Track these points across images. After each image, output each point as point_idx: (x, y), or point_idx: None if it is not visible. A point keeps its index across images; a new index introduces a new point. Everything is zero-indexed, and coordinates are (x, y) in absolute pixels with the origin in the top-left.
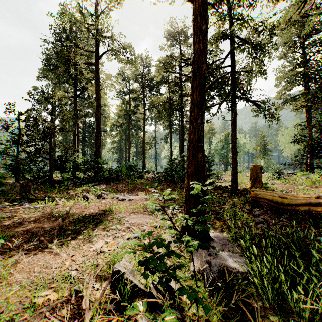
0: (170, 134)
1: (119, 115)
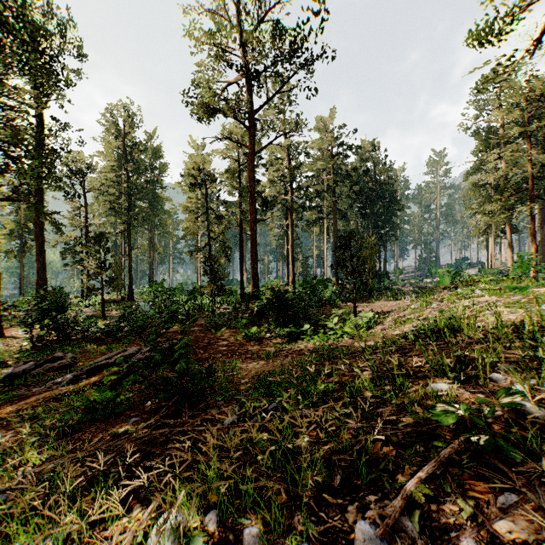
0: None
1: None
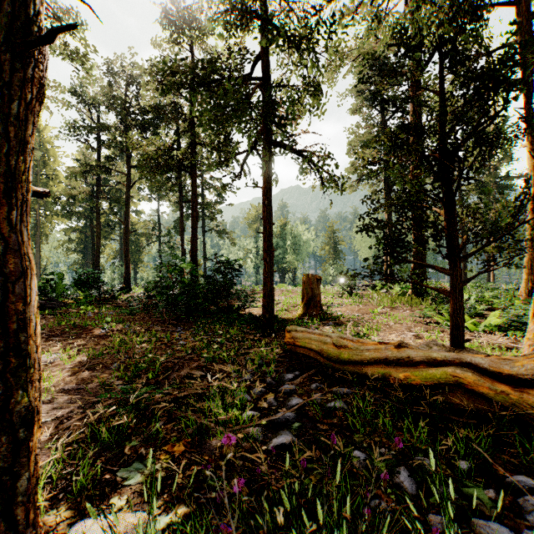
0: (182, 217)
1: (73, 174)
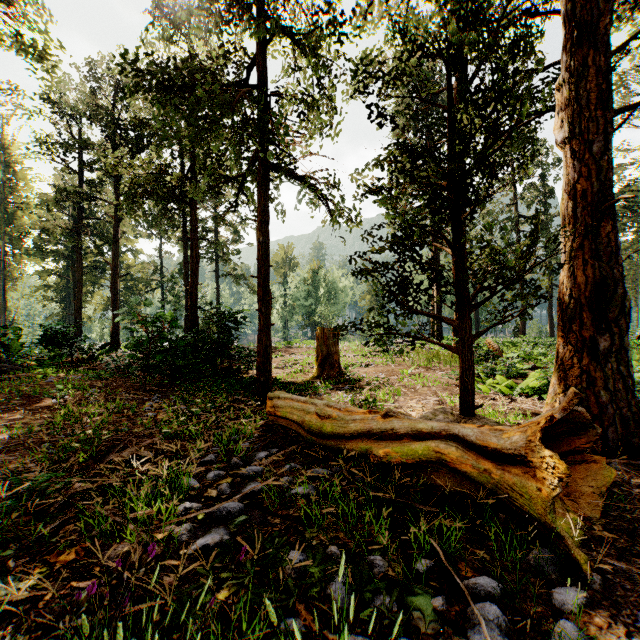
0: (186, 258)
1: (45, 202)
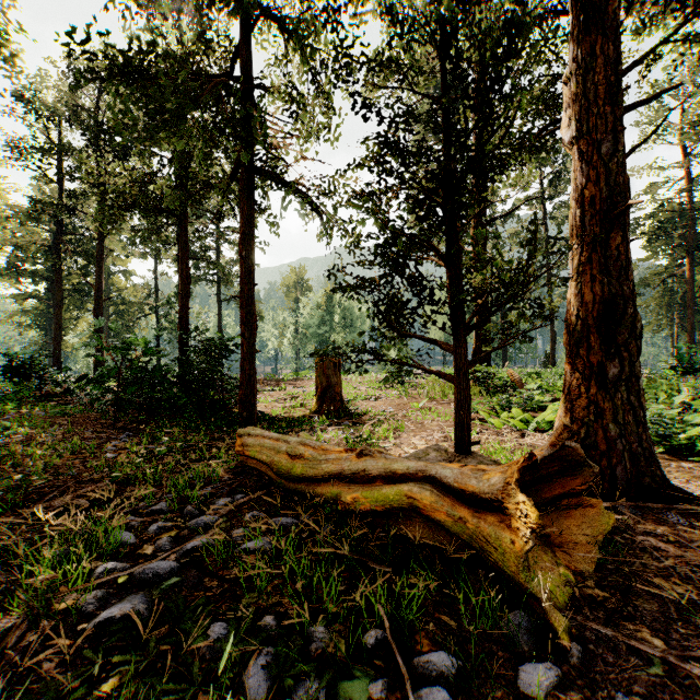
0: None
1: (18, 215)
